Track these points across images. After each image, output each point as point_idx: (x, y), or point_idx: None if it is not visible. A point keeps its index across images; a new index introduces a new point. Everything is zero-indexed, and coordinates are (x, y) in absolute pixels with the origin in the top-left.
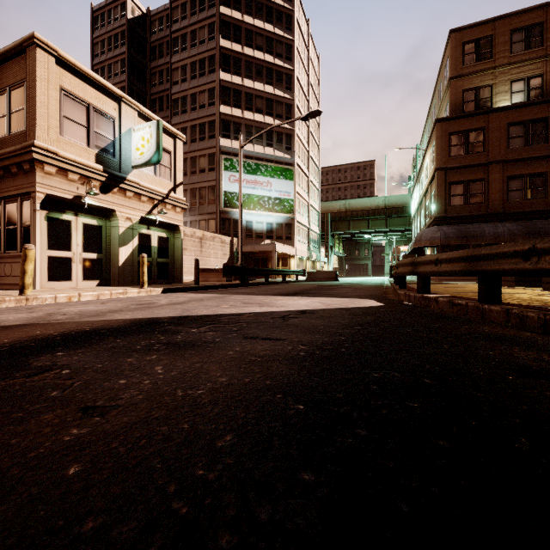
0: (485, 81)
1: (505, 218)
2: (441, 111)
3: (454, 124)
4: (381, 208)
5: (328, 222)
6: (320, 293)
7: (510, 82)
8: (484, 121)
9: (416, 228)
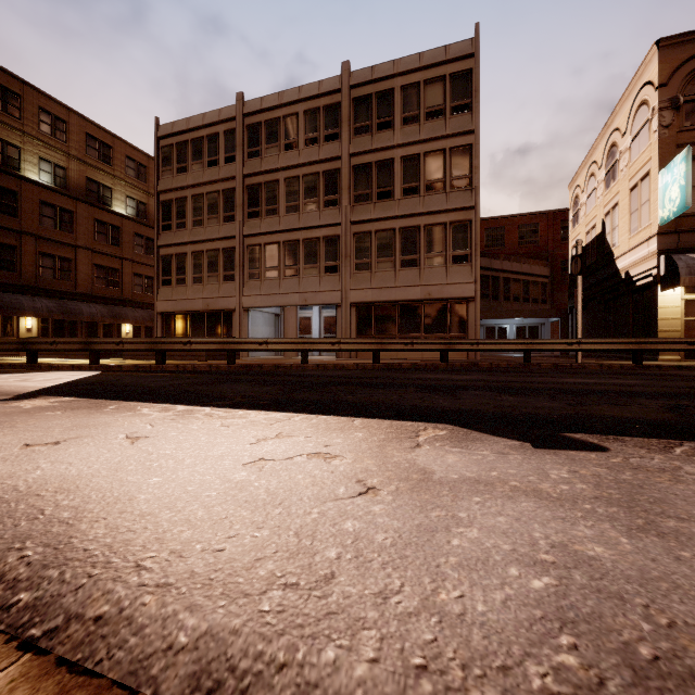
0: (13, 139)
1: (39, 293)
2: None
3: None
4: None
5: None
6: None
7: (40, 157)
8: (17, 185)
9: None
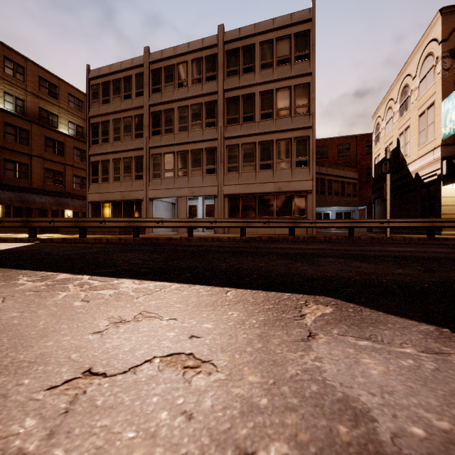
0: None
1: (3, 188)
2: None
3: None
4: None
5: None
6: None
7: (4, 92)
8: None
9: None
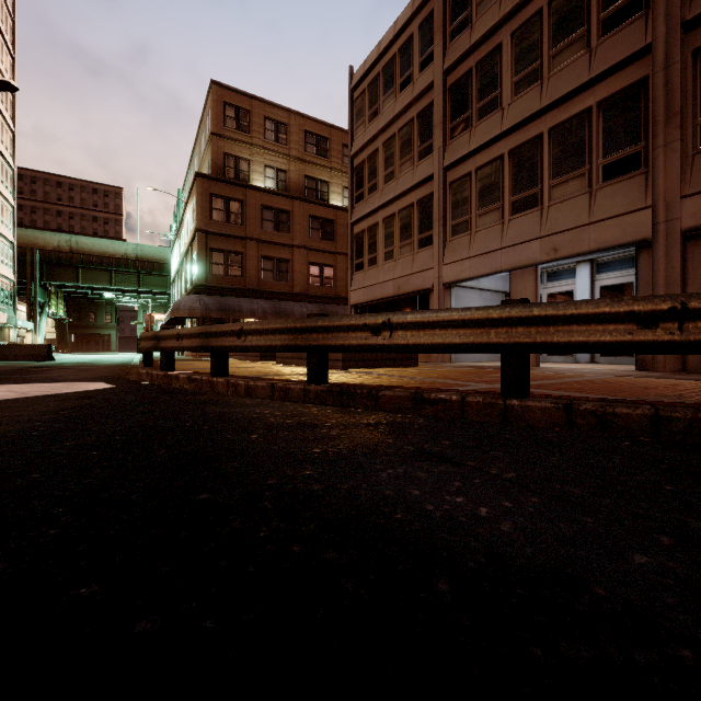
0: (244, 153)
1: (260, 296)
2: (204, 164)
3: (215, 185)
4: (131, 258)
5: (36, 263)
6: (13, 379)
7: (265, 165)
8: (243, 194)
9: (177, 293)
